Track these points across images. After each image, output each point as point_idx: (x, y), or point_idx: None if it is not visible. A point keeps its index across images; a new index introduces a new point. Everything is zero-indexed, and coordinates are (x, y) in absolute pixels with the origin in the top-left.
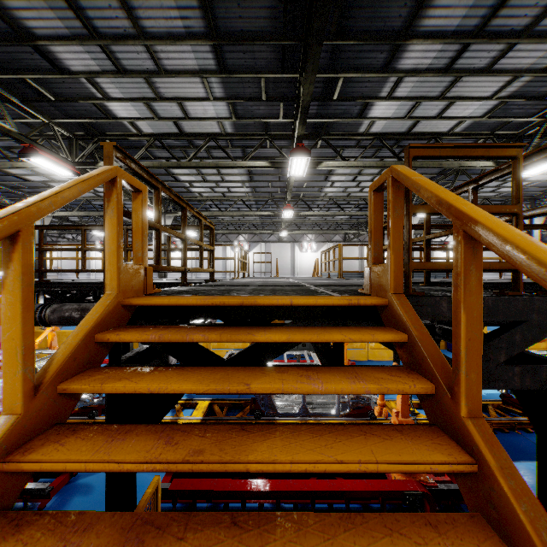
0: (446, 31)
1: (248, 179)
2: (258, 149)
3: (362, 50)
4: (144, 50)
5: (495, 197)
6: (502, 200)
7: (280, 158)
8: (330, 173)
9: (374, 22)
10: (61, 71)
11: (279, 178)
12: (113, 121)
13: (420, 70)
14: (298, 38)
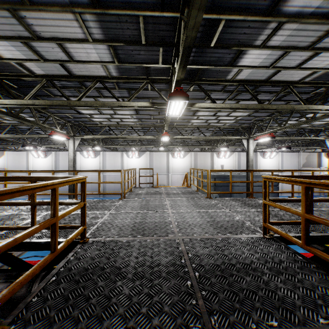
0: None
1: (135, 113)
2: (141, 91)
3: None
4: None
5: (307, 127)
6: (310, 129)
7: (159, 98)
8: (197, 110)
9: None
10: None
11: (158, 112)
12: (1, 62)
13: (304, 15)
14: None
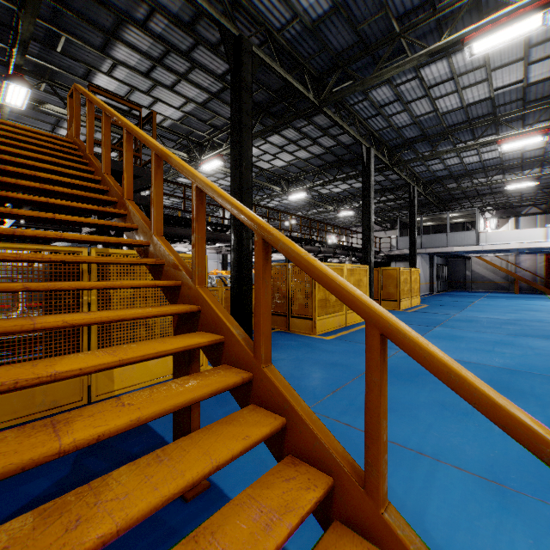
0: (141, 49)
1: None
2: None
3: (82, 26)
4: None
5: None
6: (209, 197)
7: None
8: (58, 125)
9: (89, 13)
10: None
11: None
12: None
13: (129, 66)
14: None
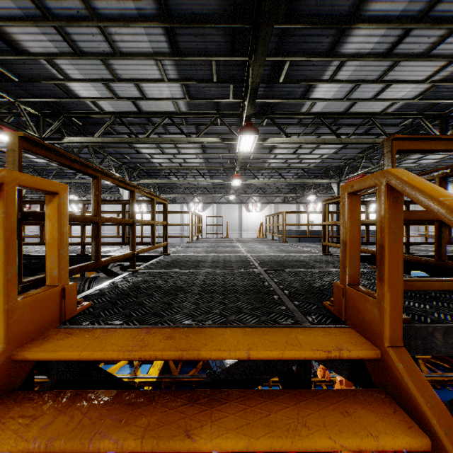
0: (391, 16)
1: (201, 151)
2: (210, 126)
3: (309, 35)
4: (99, 33)
5: (415, 167)
6: (420, 170)
7: (230, 134)
8: (273, 147)
9: (322, 6)
10: (21, 52)
11: (228, 151)
12: (76, 100)
13: (362, 54)
14: (248, 21)
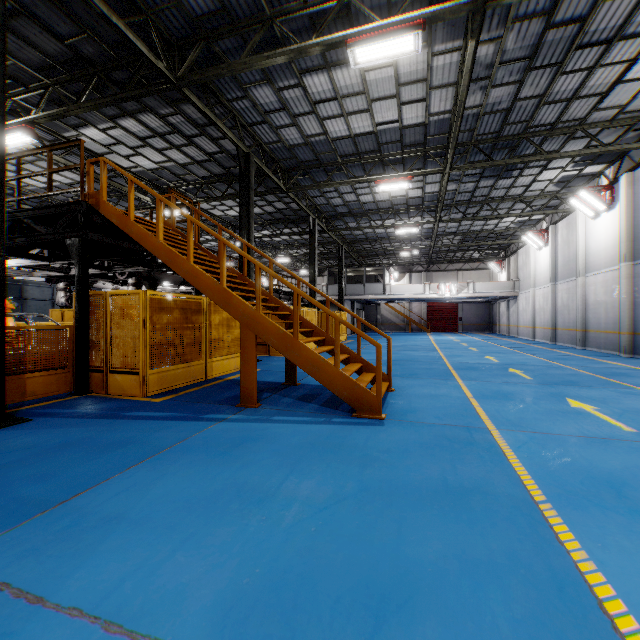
0: (149, 125)
1: None
2: None
3: None
4: None
5: None
6: None
7: None
8: None
9: None
10: None
11: None
12: None
13: (129, 131)
14: (69, 71)
